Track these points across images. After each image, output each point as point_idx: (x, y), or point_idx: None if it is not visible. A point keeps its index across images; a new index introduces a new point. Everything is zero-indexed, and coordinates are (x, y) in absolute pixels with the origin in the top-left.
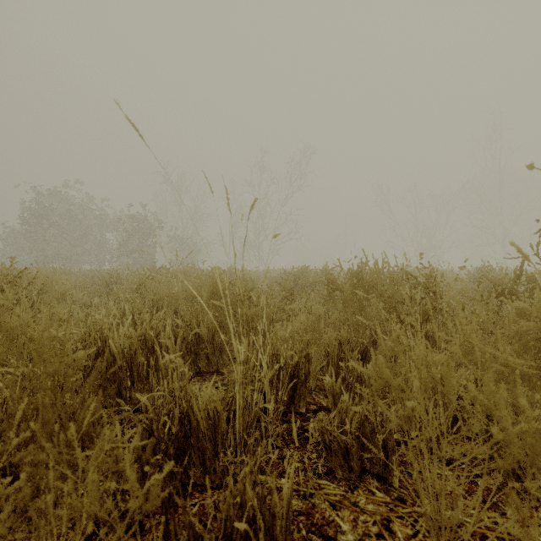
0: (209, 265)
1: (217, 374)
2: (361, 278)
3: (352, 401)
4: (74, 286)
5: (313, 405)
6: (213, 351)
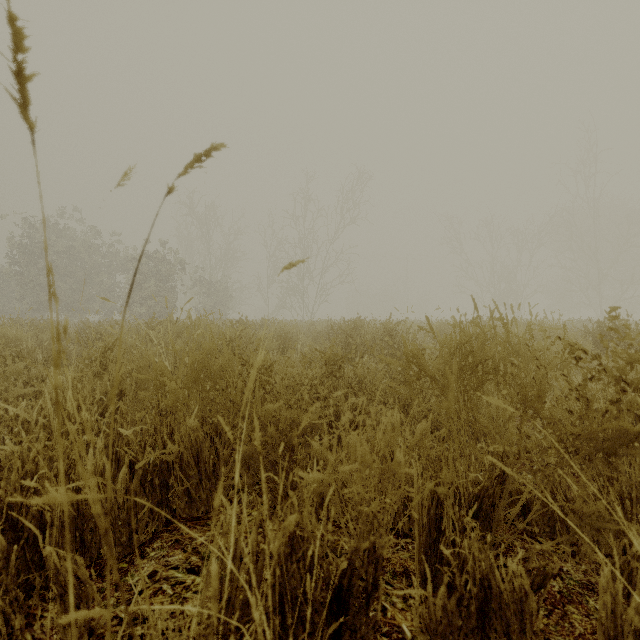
0: (232, 317)
1: (203, 526)
2: (470, 352)
3: (470, 638)
4: (30, 349)
5: (382, 636)
6: (198, 480)
